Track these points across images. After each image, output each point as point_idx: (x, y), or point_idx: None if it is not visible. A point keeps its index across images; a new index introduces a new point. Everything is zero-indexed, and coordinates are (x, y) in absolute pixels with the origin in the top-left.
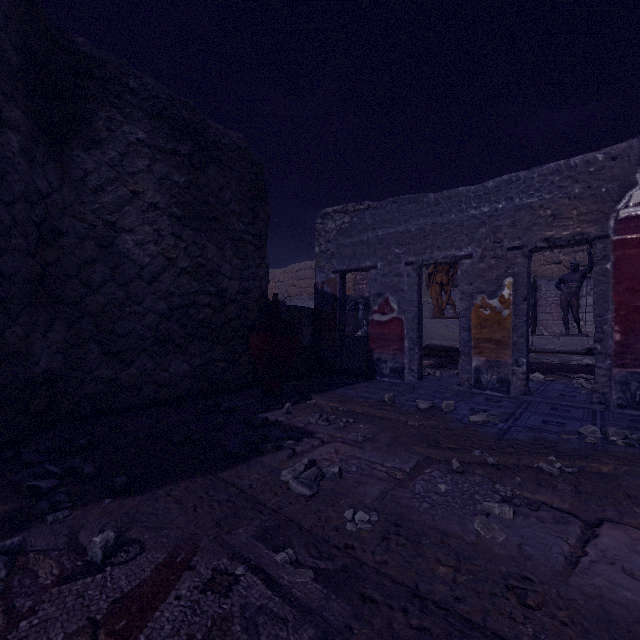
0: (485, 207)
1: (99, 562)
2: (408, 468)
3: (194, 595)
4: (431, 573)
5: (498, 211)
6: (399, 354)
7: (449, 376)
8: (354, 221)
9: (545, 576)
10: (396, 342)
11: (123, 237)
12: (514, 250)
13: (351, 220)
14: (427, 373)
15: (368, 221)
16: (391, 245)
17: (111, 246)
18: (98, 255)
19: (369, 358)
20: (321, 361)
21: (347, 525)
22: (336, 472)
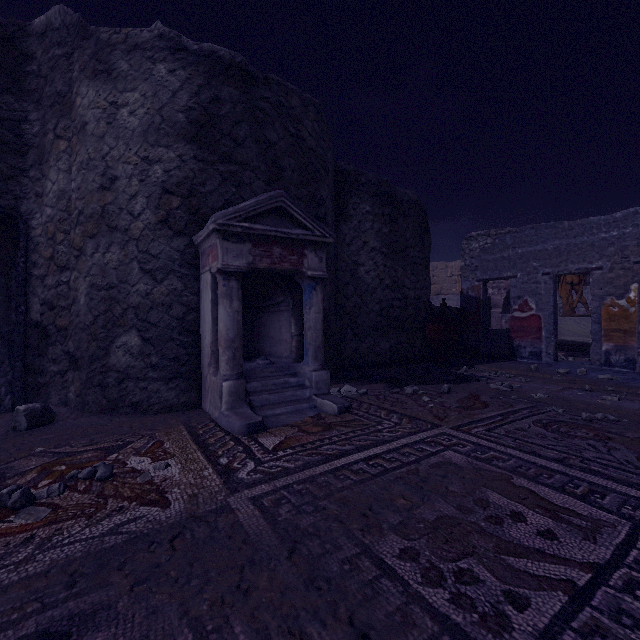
0: (614, 231)
1: (446, 392)
2: (558, 389)
3: (489, 398)
4: (576, 405)
5: (625, 234)
6: (537, 342)
7: (581, 361)
8: (496, 242)
9: (628, 409)
10: (534, 333)
11: (360, 269)
12: (639, 263)
13: (493, 241)
14: (560, 358)
15: (508, 242)
16: (529, 260)
17: (355, 274)
18: (350, 280)
19: (510, 345)
20: (466, 348)
21: (534, 396)
22: (519, 386)
